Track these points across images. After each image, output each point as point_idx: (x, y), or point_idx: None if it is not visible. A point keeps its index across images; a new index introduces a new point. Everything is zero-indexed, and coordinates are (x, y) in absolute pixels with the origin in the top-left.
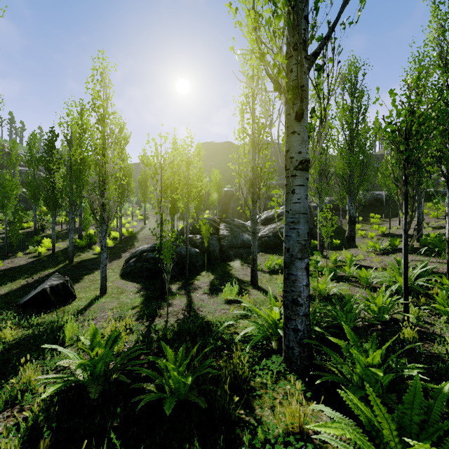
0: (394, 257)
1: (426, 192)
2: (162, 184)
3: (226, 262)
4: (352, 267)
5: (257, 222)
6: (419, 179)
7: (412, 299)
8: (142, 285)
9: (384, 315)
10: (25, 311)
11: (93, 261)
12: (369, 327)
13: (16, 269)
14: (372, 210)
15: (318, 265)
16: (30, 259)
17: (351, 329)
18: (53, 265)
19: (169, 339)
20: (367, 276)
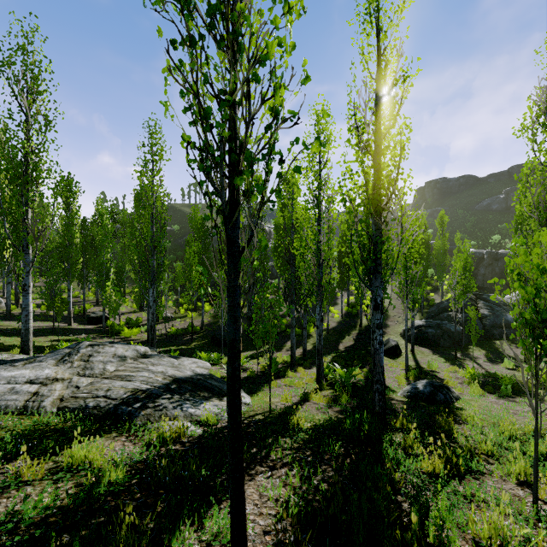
0: None
1: None
2: (455, 293)
3: (491, 340)
4: None
5: None
6: None
7: None
8: (431, 350)
9: None
10: (385, 355)
11: None
12: None
13: (337, 329)
14: None
15: None
16: (335, 322)
17: None
18: (353, 328)
19: (485, 376)
20: None
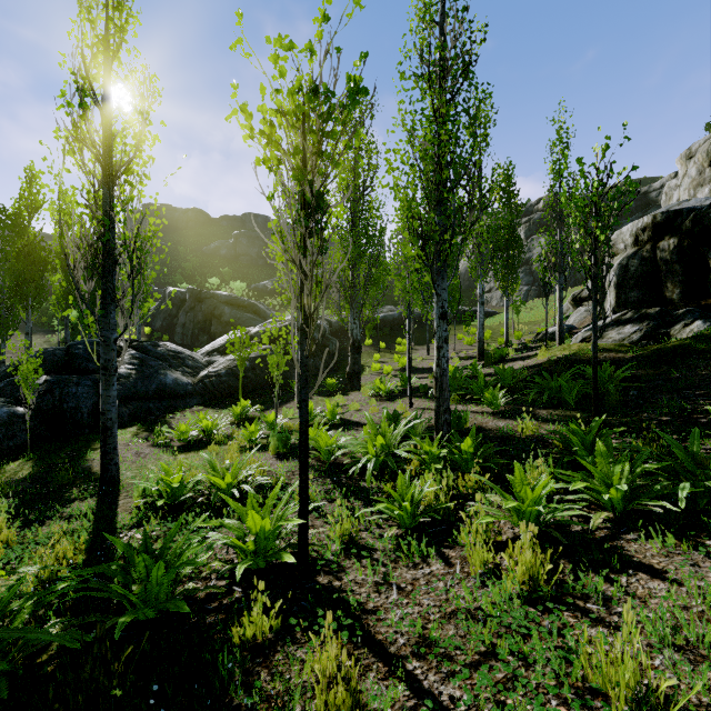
0: (399, 403)
1: (464, 311)
2: None
3: None
4: (320, 428)
5: (214, 349)
6: (321, 241)
7: (380, 484)
8: None
9: (239, 567)
10: None
11: None
12: (188, 614)
13: None
14: (401, 333)
15: (279, 426)
16: None
17: (157, 619)
18: None
19: None
20: (330, 445)
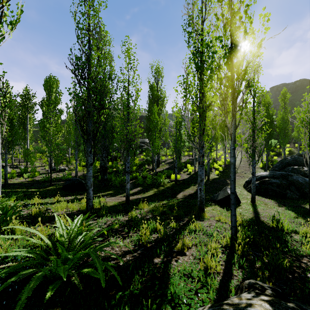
0: None
1: None
2: None
3: None
4: None
5: None
6: None
7: None
8: (276, 201)
9: None
10: (220, 204)
11: (219, 179)
12: None
13: (186, 180)
14: None
15: None
16: (187, 175)
17: None
18: None
19: None
20: None
